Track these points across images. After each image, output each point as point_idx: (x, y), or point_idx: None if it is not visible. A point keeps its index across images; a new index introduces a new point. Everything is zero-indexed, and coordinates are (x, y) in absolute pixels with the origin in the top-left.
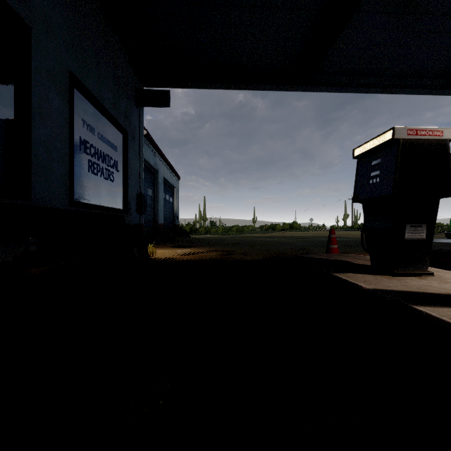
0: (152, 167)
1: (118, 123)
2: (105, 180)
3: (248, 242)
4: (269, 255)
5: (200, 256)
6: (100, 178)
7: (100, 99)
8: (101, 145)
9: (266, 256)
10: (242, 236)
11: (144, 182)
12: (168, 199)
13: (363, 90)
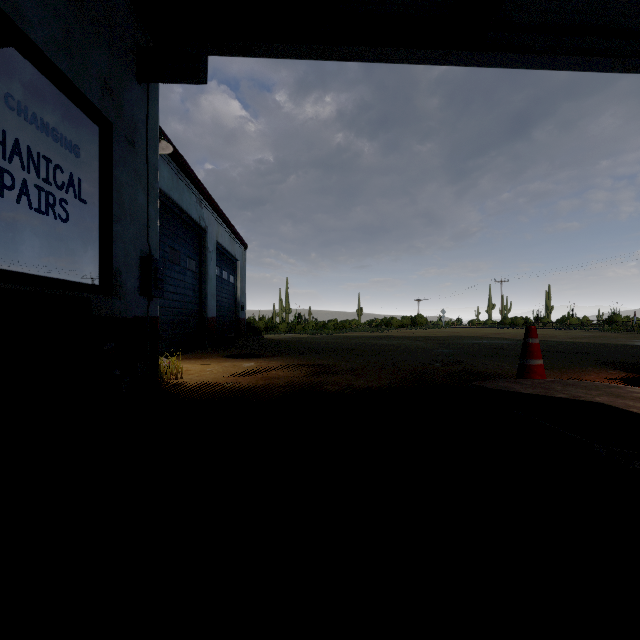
0: (195, 222)
1: (76, 92)
2: (35, 213)
3: (354, 347)
4: (400, 376)
5: (268, 378)
6: (15, 206)
7: (8, 8)
8: (21, 128)
9: (394, 379)
10: (342, 336)
11: (180, 246)
12: (227, 277)
13: (578, 63)
